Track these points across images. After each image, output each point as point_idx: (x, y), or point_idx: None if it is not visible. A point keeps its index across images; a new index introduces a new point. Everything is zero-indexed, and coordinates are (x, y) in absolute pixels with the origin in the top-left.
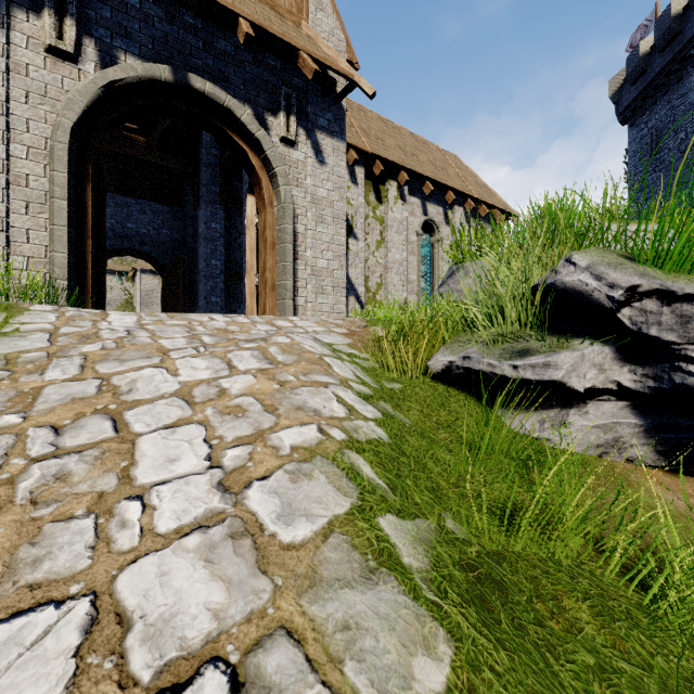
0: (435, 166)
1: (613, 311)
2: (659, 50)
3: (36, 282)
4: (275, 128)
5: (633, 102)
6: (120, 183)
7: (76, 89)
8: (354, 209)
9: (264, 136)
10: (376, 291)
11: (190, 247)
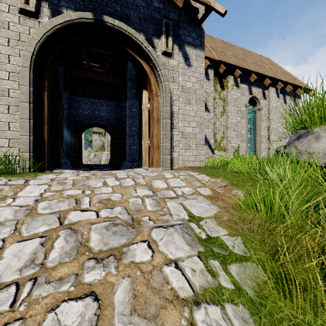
0: (256, 64)
1: None
2: None
3: (14, 154)
4: (159, 46)
5: None
6: (92, 93)
7: (34, 32)
8: (207, 94)
9: (151, 51)
10: (220, 141)
11: (123, 121)
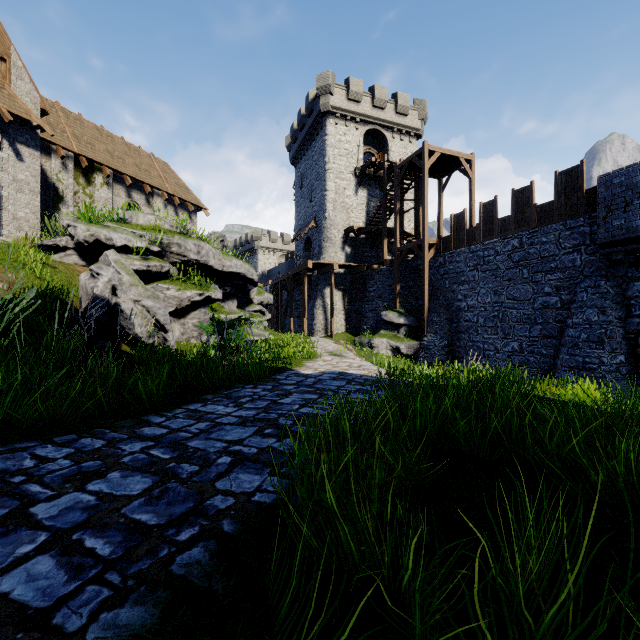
0: (140, 168)
1: (67, 229)
2: (299, 130)
3: None
4: None
5: (295, 154)
6: None
7: None
8: (64, 186)
9: None
10: None
11: None
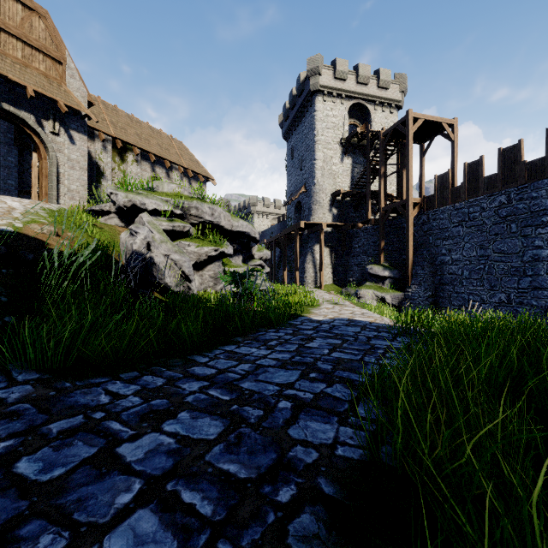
0: (161, 147)
1: (110, 196)
2: (291, 109)
3: None
4: (48, 127)
5: (286, 130)
6: None
7: None
8: (105, 164)
9: (41, 131)
10: None
11: None
